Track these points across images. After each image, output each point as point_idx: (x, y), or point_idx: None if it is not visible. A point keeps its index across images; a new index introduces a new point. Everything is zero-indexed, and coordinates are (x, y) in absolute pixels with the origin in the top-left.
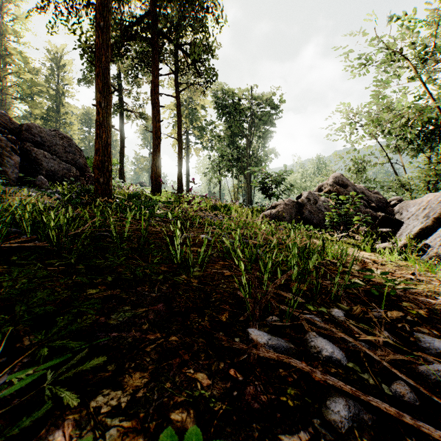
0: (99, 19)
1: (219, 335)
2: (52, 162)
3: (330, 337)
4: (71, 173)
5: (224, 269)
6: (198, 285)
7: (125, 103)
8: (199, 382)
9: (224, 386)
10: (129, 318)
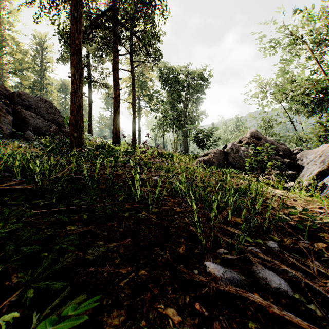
0: (73, 11)
1: (180, 268)
2: (37, 120)
3: (271, 268)
4: (52, 129)
5: (175, 206)
6: (157, 220)
7: (92, 76)
8: (170, 318)
9: (193, 321)
10: (103, 252)
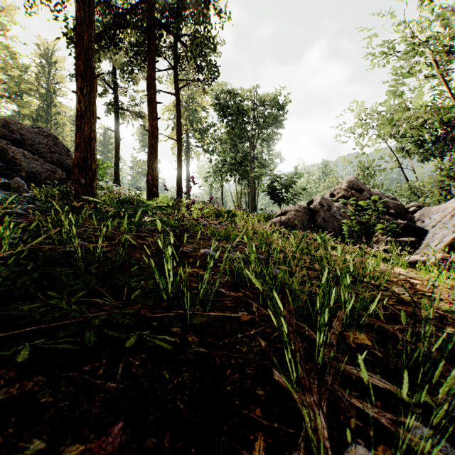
0: None
1: None
2: (34, 162)
3: None
4: (56, 176)
5: (238, 308)
6: (200, 349)
7: (121, 102)
8: None
9: None
10: None
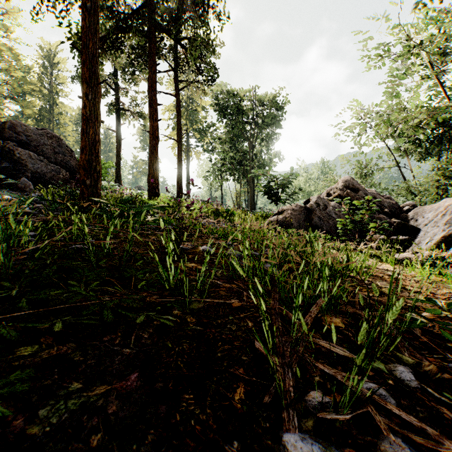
0: None
1: None
2: (39, 163)
3: None
4: (60, 176)
5: (231, 297)
6: (197, 327)
7: (122, 102)
8: None
9: None
10: (73, 413)
